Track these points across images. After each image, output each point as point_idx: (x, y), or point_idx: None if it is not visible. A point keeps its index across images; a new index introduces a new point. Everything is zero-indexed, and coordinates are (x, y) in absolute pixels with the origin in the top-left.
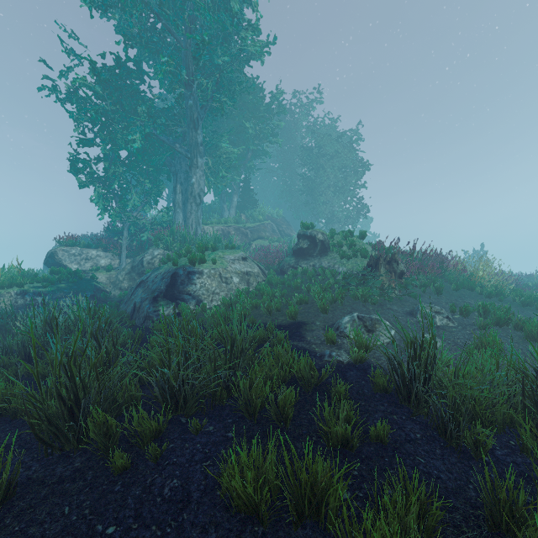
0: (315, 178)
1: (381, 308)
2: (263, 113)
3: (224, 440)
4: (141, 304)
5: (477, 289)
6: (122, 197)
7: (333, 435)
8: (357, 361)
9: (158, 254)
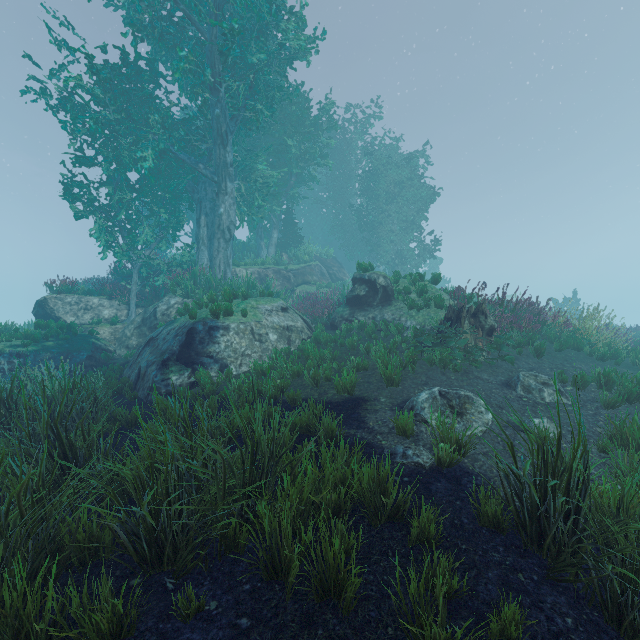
0: (373, 210)
1: (466, 376)
2: (309, 129)
3: (233, 635)
4: (147, 370)
5: (585, 349)
6: (131, 230)
7: (428, 639)
8: (446, 464)
9: (175, 303)
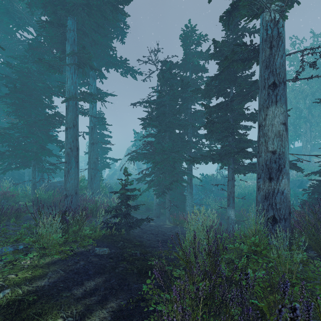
0: None
1: None
2: None
3: None
4: (293, 187)
5: None
6: None
7: None
8: None
9: (294, 172)
